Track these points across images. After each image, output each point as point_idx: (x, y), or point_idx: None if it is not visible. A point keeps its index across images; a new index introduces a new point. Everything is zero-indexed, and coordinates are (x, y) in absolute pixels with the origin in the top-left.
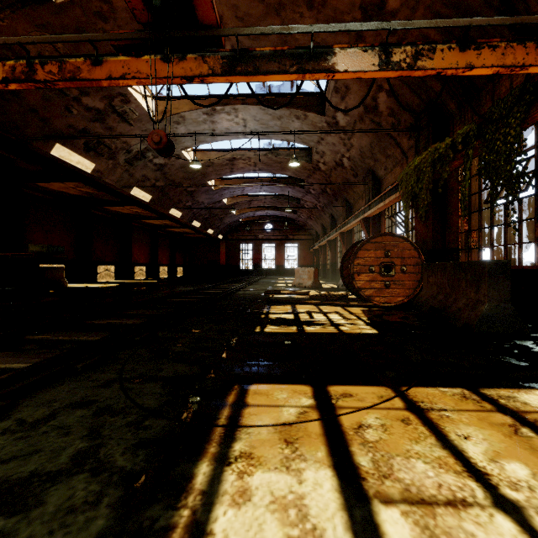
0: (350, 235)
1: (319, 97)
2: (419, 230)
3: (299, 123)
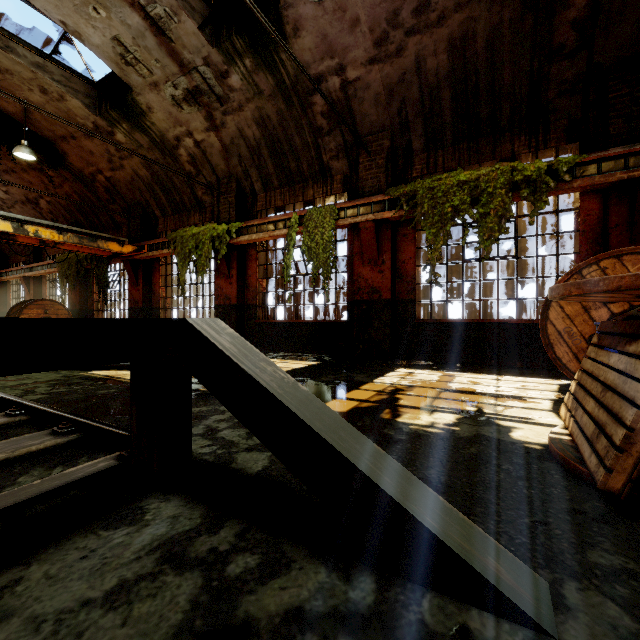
0: (4, 286)
1: None
2: (72, 296)
3: None
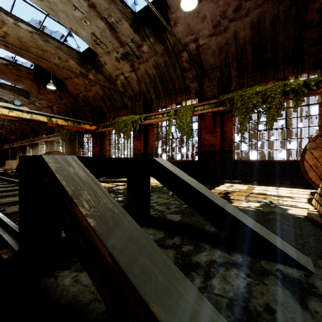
0: (36, 145)
1: (26, 92)
2: (66, 150)
3: (14, 96)
